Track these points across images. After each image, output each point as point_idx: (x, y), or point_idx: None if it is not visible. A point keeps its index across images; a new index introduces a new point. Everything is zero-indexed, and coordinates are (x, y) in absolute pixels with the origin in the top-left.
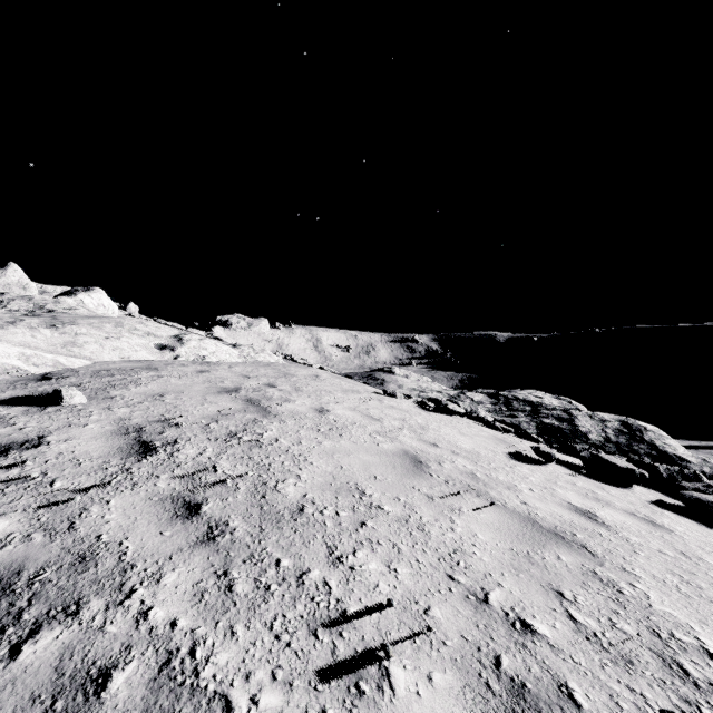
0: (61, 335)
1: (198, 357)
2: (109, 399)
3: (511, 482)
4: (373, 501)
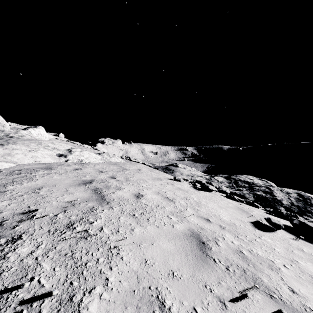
0: (3, 150)
1: (79, 160)
2: (1, 193)
3: (269, 258)
4: None
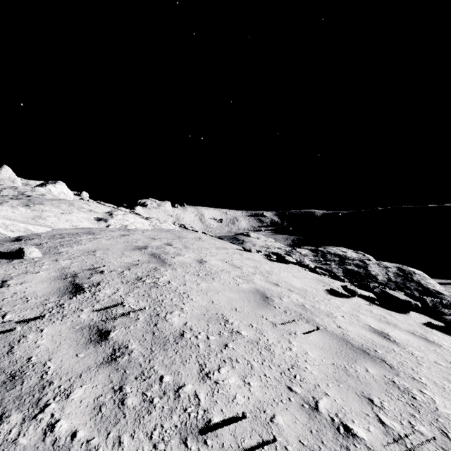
0: (32, 212)
1: (122, 225)
2: (58, 254)
3: (329, 311)
4: (234, 328)
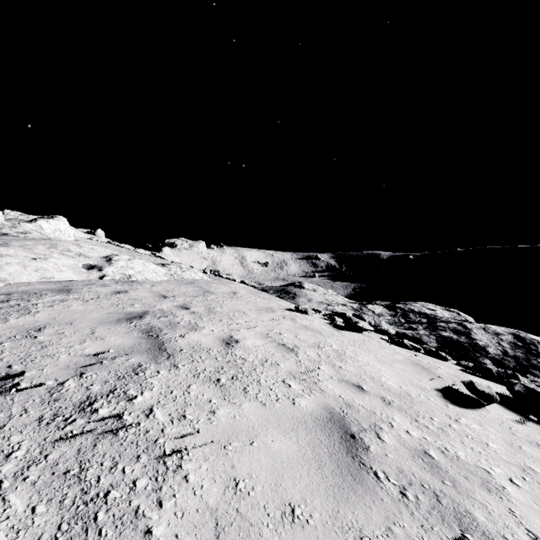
0: None
1: (124, 276)
2: None
3: (480, 466)
4: None
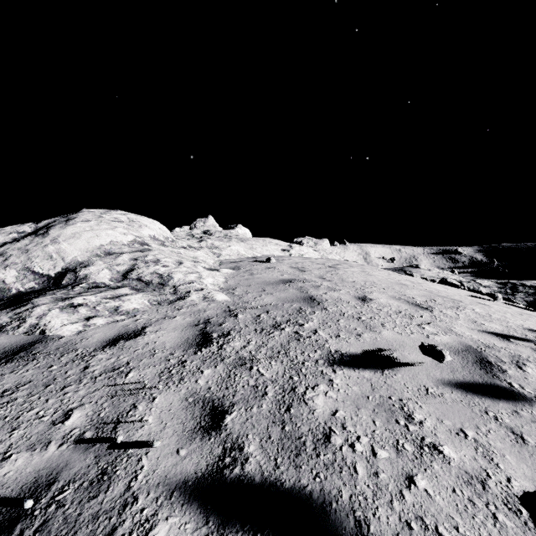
0: (247, 245)
1: (300, 254)
2: (281, 262)
3: (451, 295)
4: (378, 284)
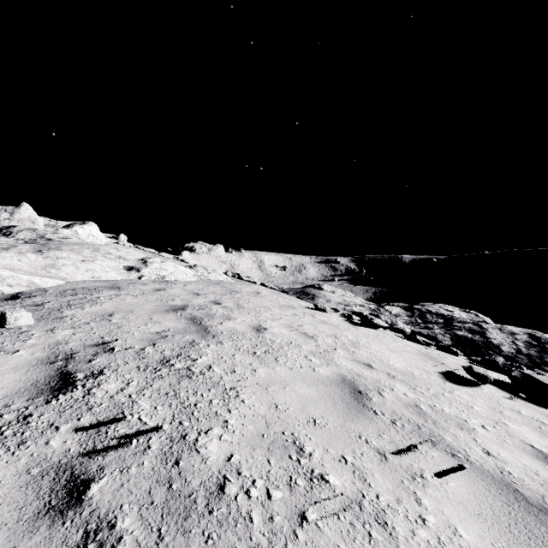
0: (44, 259)
1: (159, 276)
2: (58, 319)
3: (460, 417)
4: (314, 467)
